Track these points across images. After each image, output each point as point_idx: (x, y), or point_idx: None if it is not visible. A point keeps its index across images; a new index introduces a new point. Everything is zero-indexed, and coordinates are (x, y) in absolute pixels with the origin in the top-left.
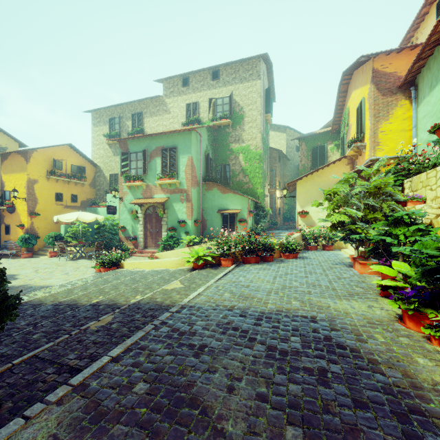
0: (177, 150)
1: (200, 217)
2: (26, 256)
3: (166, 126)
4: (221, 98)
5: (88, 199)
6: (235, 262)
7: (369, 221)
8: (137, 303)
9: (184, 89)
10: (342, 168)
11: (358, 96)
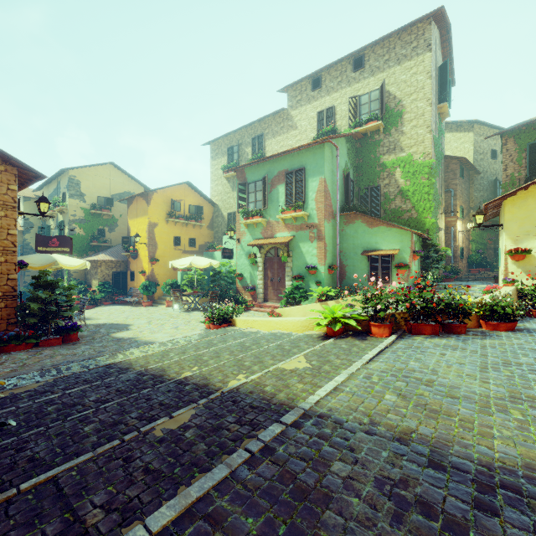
0: (304, 172)
1: (336, 261)
2: (147, 304)
3: (292, 145)
4: (366, 94)
5: (206, 243)
6: (394, 331)
7: None
8: (235, 391)
9: (315, 93)
10: None
11: None
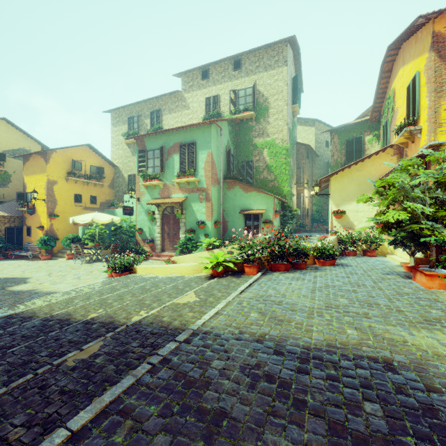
0: (195, 145)
1: (220, 218)
2: (45, 258)
3: (185, 122)
4: (243, 89)
5: (107, 201)
6: (261, 270)
7: (435, 221)
8: (138, 323)
9: (204, 82)
10: (387, 160)
11: (409, 72)
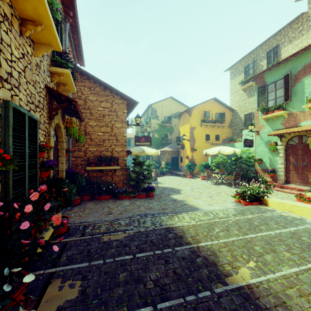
0: None
1: None
2: (189, 176)
3: None
4: None
5: (226, 138)
6: None
7: None
8: None
9: None
10: None
11: None
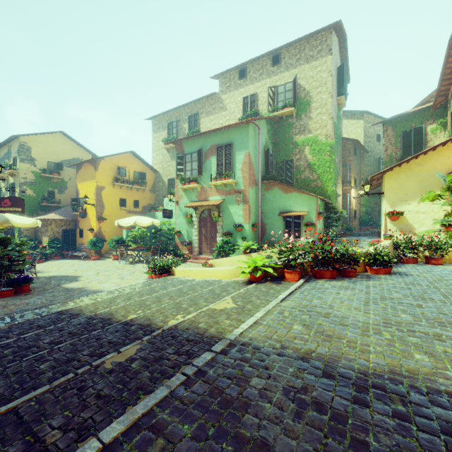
0: (232, 146)
1: (258, 221)
2: (94, 258)
3: (222, 124)
4: (282, 85)
5: (148, 204)
6: (303, 276)
7: None
8: (174, 328)
9: (241, 81)
10: None
11: None
